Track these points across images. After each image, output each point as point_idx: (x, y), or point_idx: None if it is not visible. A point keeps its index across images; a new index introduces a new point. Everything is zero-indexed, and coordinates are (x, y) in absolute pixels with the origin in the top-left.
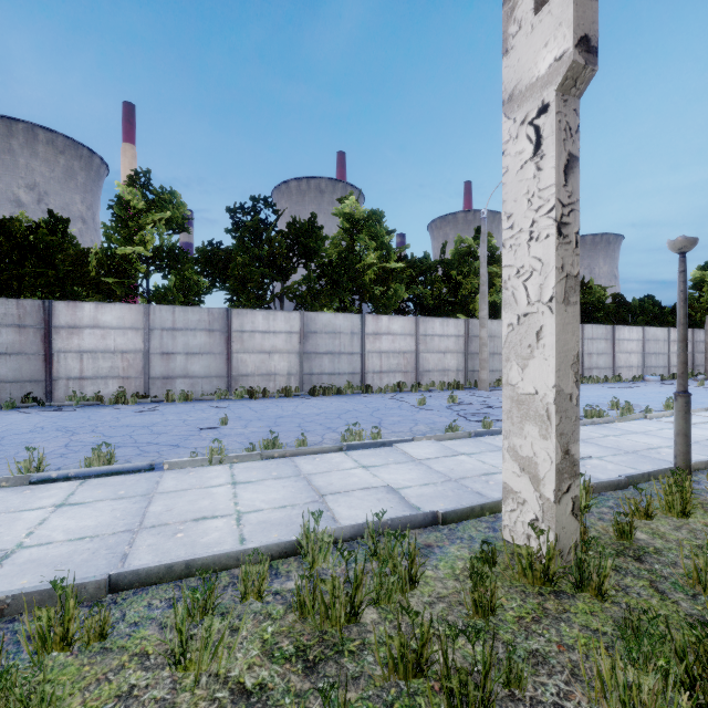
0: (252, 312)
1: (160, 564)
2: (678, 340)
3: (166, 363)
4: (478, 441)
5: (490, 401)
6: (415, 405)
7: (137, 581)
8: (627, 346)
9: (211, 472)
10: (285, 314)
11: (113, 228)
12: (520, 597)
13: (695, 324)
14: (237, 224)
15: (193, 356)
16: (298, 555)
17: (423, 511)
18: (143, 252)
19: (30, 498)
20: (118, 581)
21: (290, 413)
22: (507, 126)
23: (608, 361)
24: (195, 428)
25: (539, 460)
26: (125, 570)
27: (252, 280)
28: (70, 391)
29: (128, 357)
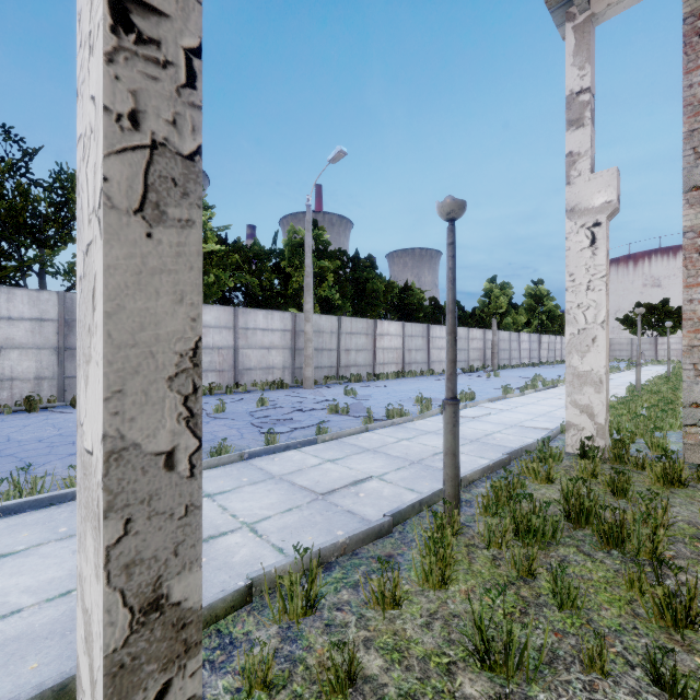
0: None
1: None
2: (447, 331)
3: None
4: (247, 467)
5: (306, 401)
6: (211, 413)
7: None
8: (439, 343)
9: None
10: (31, 294)
11: None
12: None
13: (486, 326)
14: None
15: None
16: None
17: None
18: None
19: None
20: None
21: None
22: None
23: (425, 356)
24: None
25: (93, 631)
26: None
27: None
28: None
29: None
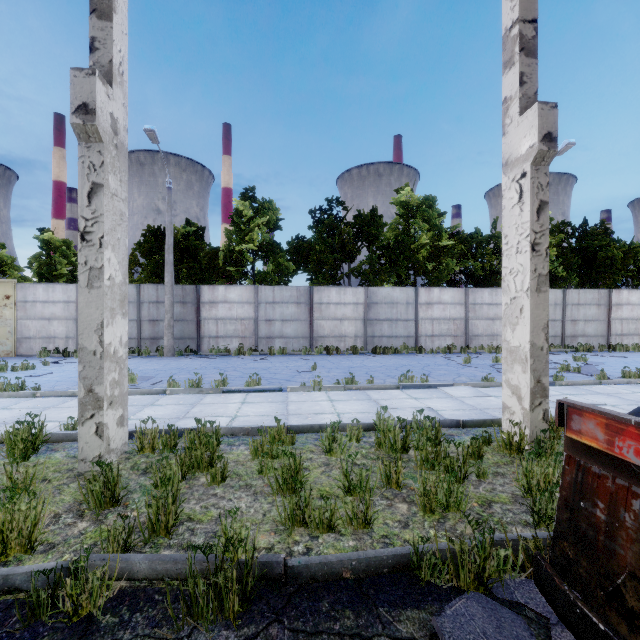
0: (328, 288)
1: (308, 424)
2: None
3: (268, 327)
4: None
5: None
6: (461, 363)
7: (298, 430)
8: None
9: (315, 395)
10: (353, 289)
11: (234, 232)
12: (500, 457)
13: None
14: (316, 222)
15: (286, 322)
16: (374, 431)
17: (450, 419)
18: (252, 248)
19: (226, 399)
20: (291, 429)
21: (358, 365)
22: (504, 180)
23: None
24: (296, 371)
25: (521, 386)
26: (293, 424)
27: (326, 263)
28: (210, 345)
29: (245, 323)
